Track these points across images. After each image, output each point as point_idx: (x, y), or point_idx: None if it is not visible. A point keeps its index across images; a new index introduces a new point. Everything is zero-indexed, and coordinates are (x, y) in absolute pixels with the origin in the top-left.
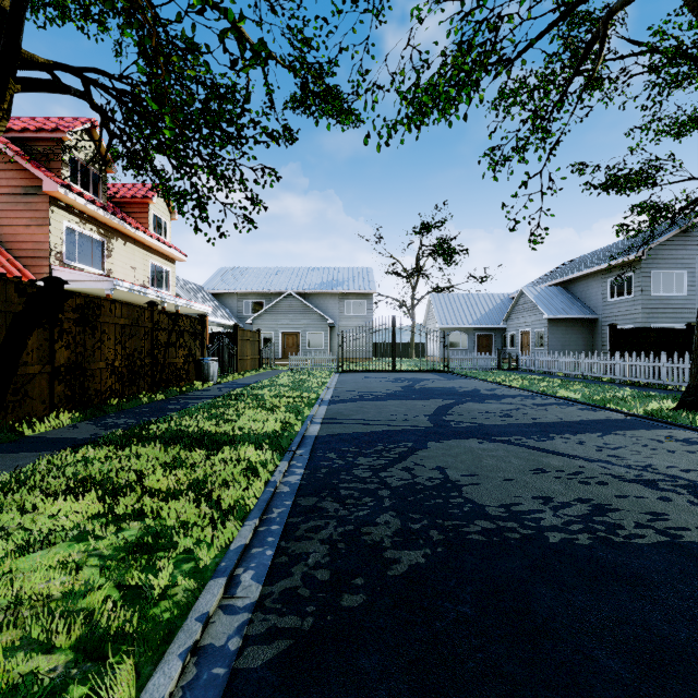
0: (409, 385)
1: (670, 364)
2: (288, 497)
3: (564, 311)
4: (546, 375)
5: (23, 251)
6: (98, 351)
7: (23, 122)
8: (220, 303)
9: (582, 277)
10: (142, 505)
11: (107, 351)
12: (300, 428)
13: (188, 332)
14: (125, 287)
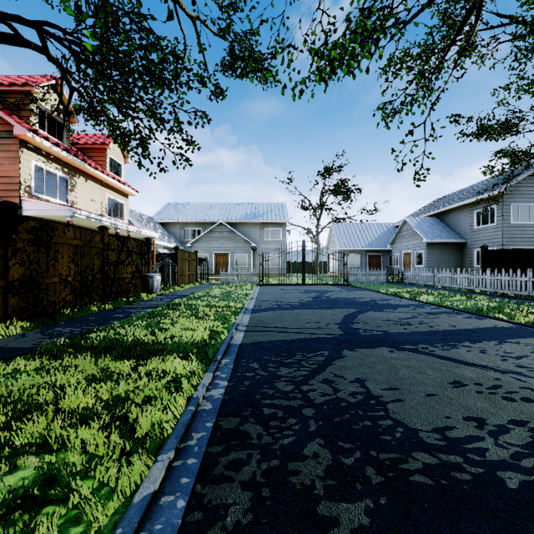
0: (317, 296)
1: None
2: (209, 417)
3: (439, 236)
4: (427, 288)
5: None
6: (52, 268)
7: None
8: (166, 231)
9: (453, 209)
10: (47, 434)
11: (61, 268)
12: (226, 336)
13: (135, 252)
14: (83, 215)
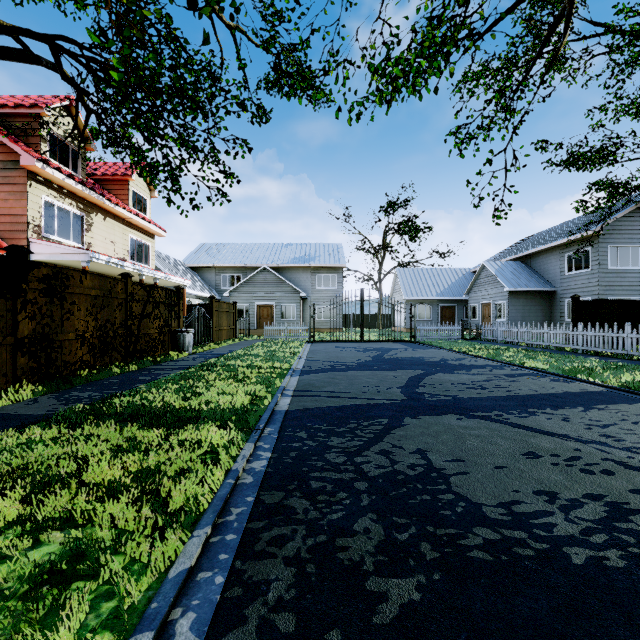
0: (378, 355)
1: (634, 335)
2: (250, 491)
3: (524, 284)
4: (509, 345)
5: (1, 224)
6: (67, 322)
7: (3, 99)
8: (200, 277)
9: (541, 252)
10: (71, 508)
11: (77, 322)
12: (270, 401)
13: (163, 303)
14: (102, 259)
